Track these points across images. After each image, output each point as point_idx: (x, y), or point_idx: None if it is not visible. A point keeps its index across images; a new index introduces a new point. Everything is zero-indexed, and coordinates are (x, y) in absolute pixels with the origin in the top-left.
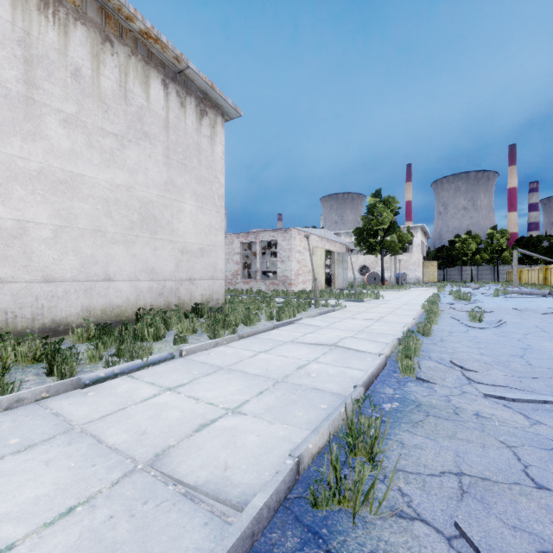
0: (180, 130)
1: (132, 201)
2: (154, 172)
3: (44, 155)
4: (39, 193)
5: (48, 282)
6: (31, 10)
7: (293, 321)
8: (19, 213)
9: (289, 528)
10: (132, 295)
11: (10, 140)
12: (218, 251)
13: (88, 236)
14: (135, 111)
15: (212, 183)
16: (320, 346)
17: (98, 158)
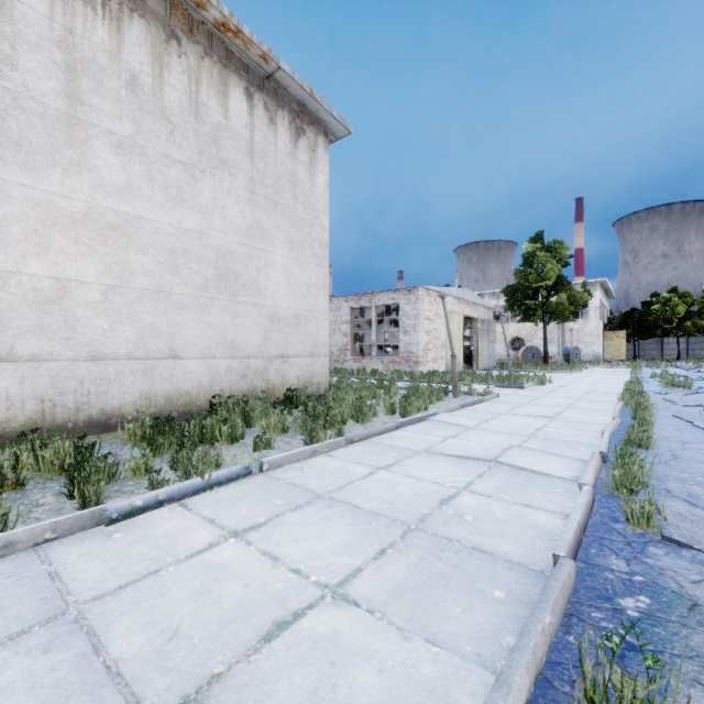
0: (268, 156)
1: (206, 252)
2: (234, 212)
3: (91, 191)
4: (84, 242)
5: (97, 361)
6: (74, 1)
7: (424, 418)
8: (59, 269)
9: None
10: (206, 377)
11: (48, 173)
12: (319, 317)
13: (148, 299)
14: (209, 130)
15: (312, 226)
16: (472, 460)
17: (160, 195)
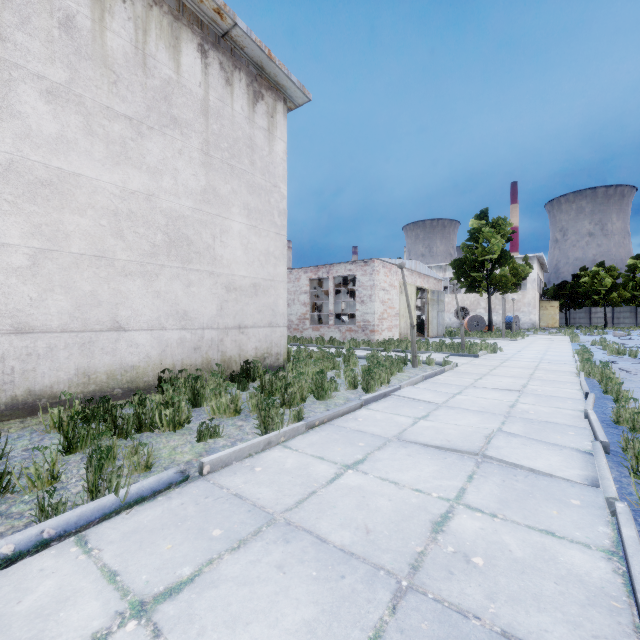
0: (224, 118)
1: (154, 216)
2: (187, 175)
3: (15, 141)
4: (6, 198)
5: (22, 334)
6: None
7: (389, 393)
8: None
9: None
10: (154, 350)
11: None
12: (278, 287)
13: (86, 265)
14: (158, 85)
15: (271, 194)
16: (454, 452)
17: (101, 151)
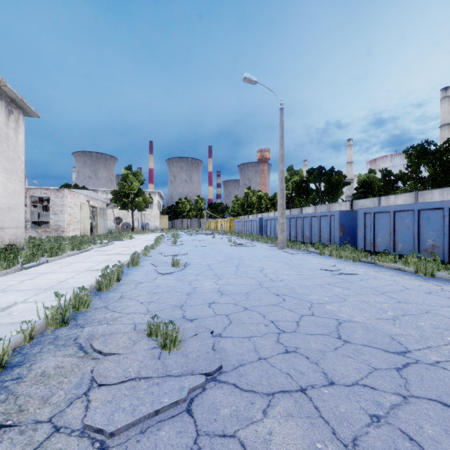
0: None
1: None
2: None
3: None
4: None
5: None
6: None
7: (89, 250)
8: None
9: (125, 269)
10: None
11: None
12: (20, 208)
13: None
14: None
15: (17, 161)
16: (112, 255)
17: None
